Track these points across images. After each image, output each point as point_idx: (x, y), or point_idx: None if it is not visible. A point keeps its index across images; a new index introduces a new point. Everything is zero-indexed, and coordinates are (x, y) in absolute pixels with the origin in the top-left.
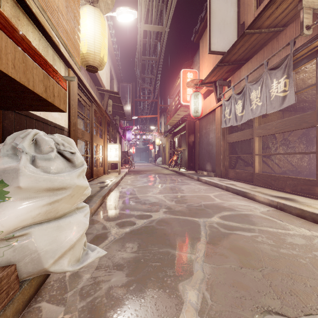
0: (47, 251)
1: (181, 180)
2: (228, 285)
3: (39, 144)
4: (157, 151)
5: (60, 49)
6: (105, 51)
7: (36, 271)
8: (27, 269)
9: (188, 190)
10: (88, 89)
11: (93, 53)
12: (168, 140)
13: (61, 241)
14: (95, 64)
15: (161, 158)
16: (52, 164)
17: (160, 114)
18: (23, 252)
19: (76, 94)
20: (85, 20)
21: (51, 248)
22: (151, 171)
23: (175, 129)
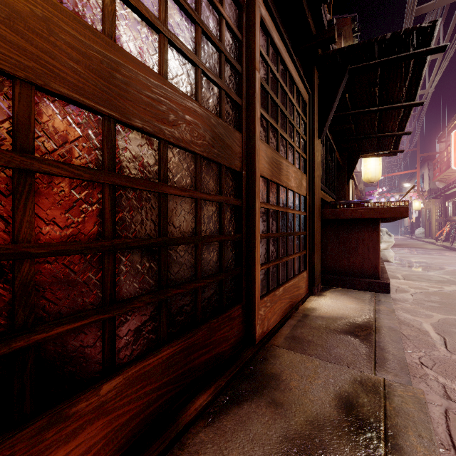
0: (387, 256)
1: (449, 254)
2: (448, 274)
3: (382, 231)
4: (414, 218)
5: (354, 177)
6: (380, 173)
7: (385, 259)
8: (384, 258)
9: (451, 259)
10: (356, 184)
11: (374, 177)
12: (436, 204)
13: (390, 255)
14: (374, 181)
15: (422, 228)
16: (386, 236)
17: (421, 164)
18: (383, 255)
19: (353, 192)
20: (370, 161)
21: (388, 255)
22: (407, 245)
23: (447, 191)
